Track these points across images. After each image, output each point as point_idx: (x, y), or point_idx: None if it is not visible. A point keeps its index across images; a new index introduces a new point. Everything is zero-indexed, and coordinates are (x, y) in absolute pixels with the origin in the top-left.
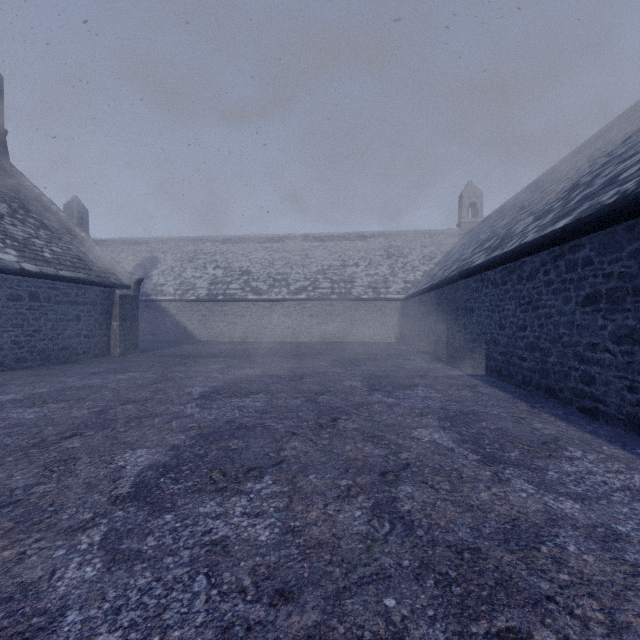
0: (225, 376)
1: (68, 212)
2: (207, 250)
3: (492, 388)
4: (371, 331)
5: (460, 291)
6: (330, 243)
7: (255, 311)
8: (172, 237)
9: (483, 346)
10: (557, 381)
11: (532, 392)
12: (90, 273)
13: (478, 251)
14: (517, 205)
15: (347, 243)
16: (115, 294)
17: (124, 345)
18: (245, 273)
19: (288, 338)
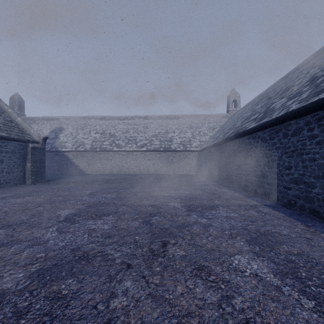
0: (91, 199)
1: (12, 101)
2: (91, 123)
3: (267, 208)
4: (182, 168)
5: (237, 145)
6: (159, 120)
7: (117, 157)
8: (72, 116)
9: (254, 178)
10: (321, 206)
11: (297, 211)
12: (11, 133)
13: (247, 121)
14: (264, 98)
15: (168, 120)
16: (28, 146)
17: (34, 177)
18: (112, 136)
19: (136, 172)
